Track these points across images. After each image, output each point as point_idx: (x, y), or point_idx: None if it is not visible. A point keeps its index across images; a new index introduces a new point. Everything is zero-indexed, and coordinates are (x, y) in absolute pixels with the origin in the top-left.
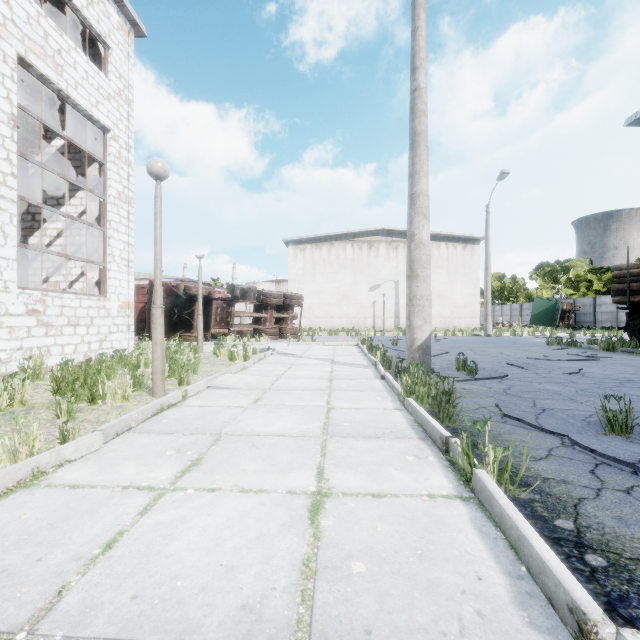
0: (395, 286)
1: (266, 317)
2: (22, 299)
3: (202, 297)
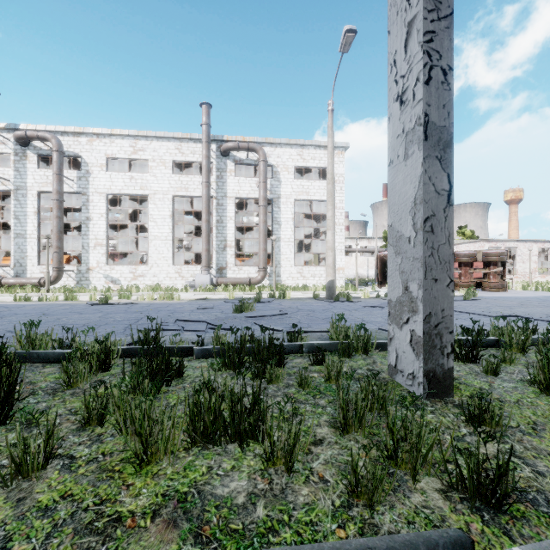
0: None
1: (460, 272)
2: (296, 269)
3: None
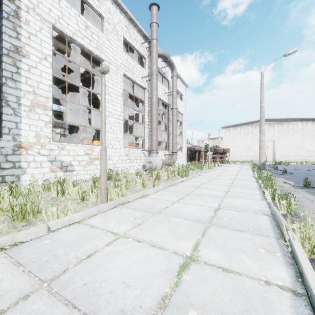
0: (273, 143)
1: (217, 156)
2: None
3: (198, 151)
